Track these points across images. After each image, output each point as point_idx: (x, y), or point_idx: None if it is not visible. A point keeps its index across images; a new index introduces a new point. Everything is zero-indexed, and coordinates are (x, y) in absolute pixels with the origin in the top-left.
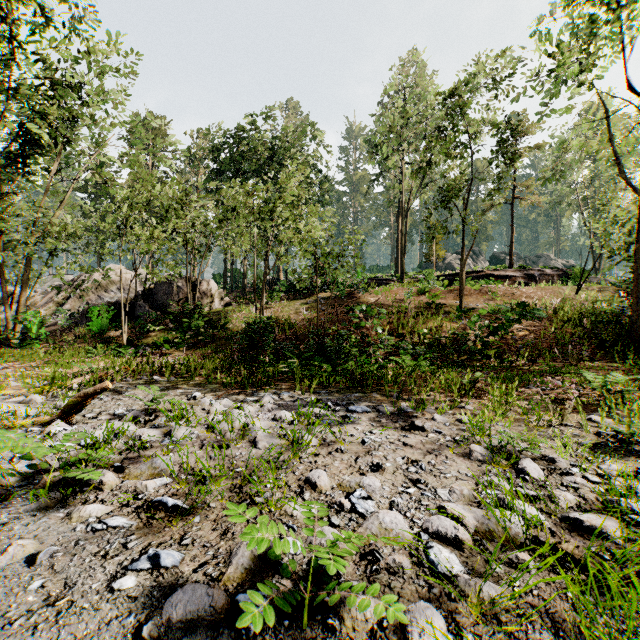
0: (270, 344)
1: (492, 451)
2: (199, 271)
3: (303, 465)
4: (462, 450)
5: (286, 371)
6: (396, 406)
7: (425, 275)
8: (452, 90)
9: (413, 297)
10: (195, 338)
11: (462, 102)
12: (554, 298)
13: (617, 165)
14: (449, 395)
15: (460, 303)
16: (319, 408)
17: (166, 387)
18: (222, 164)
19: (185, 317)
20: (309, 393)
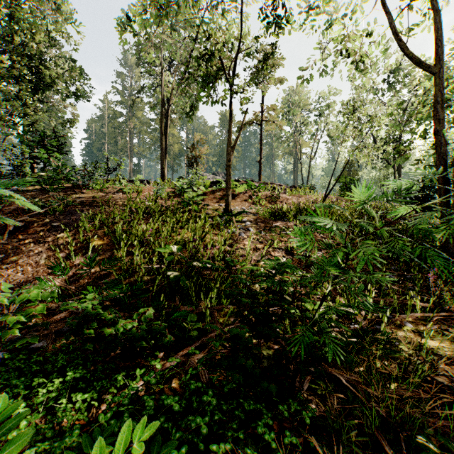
0: None
1: None
2: None
3: None
4: None
5: None
6: None
7: None
8: None
9: (168, 197)
10: None
11: None
12: (313, 204)
13: (400, 42)
14: None
15: (227, 204)
16: None
17: None
18: None
19: None
20: None
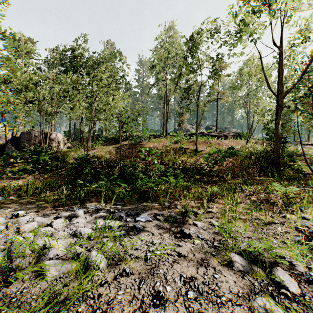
0: (91, 170)
1: (250, 262)
2: (49, 127)
3: (84, 304)
4: (223, 257)
5: (97, 189)
6: (168, 213)
7: (177, 134)
8: (193, 36)
9: (172, 144)
10: (44, 167)
11: (198, 42)
12: (237, 146)
13: (267, 82)
14: (199, 202)
15: (196, 147)
16: (115, 219)
17: (1, 206)
18: (67, 68)
19: (35, 154)
20: (110, 205)
